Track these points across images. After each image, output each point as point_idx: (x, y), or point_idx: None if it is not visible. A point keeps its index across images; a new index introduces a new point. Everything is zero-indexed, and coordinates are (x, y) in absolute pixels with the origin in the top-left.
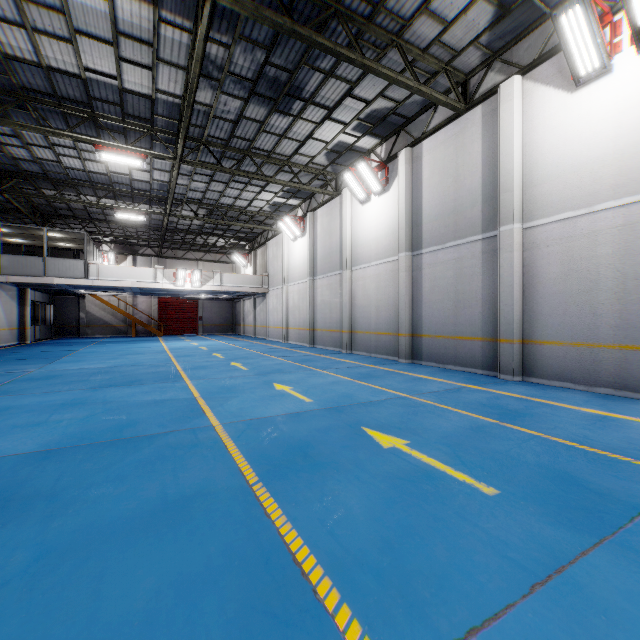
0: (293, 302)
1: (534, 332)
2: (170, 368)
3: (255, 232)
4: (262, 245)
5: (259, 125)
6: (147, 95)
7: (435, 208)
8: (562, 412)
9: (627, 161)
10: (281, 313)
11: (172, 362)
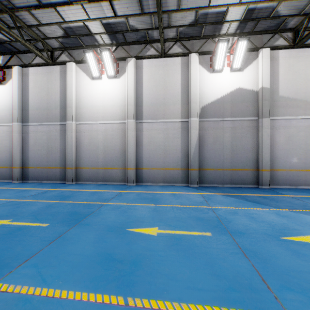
0: None
1: (80, 164)
2: None
3: None
4: None
5: None
6: None
7: (36, 104)
8: (84, 193)
9: (106, 110)
10: None
11: None
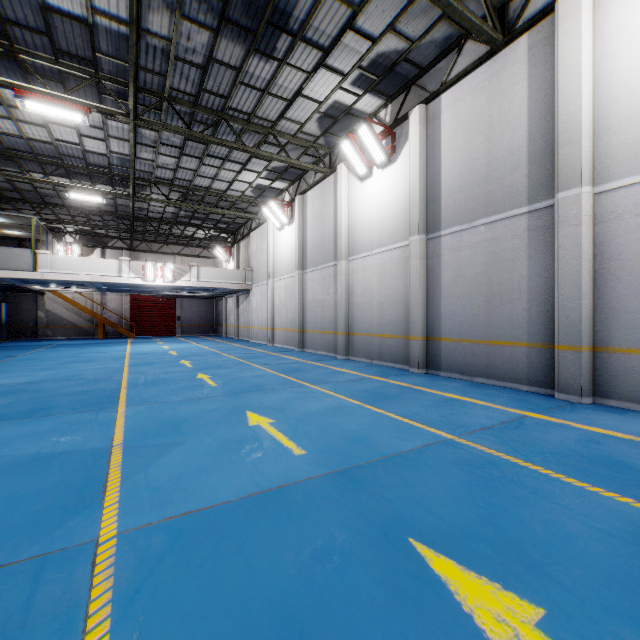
0: (279, 299)
1: (612, 336)
2: (112, 384)
3: (237, 222)
4: (245, 237)
5: (235, 74)
6: (81, 19)
7: (459, 177)
8: None
9: None
10: (266, 312)
11: (121, 374)
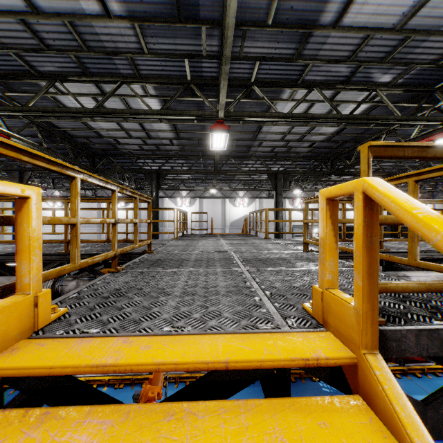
0: (49, 238)
1: None
2: None
3: None
4: None
5: None
6: None
7: (146, 218)
8: None
9: None
10: None
11: None
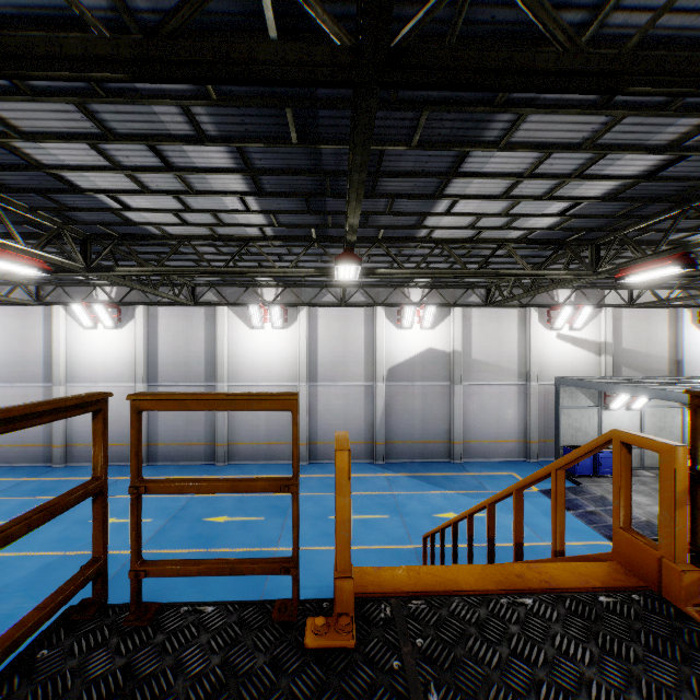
0: None
1: (234, 438)
2: None
3: None
4: None
5: None
6: None
7: (170, 357)
8: None
9: (269, 368)
10: None
11: None
